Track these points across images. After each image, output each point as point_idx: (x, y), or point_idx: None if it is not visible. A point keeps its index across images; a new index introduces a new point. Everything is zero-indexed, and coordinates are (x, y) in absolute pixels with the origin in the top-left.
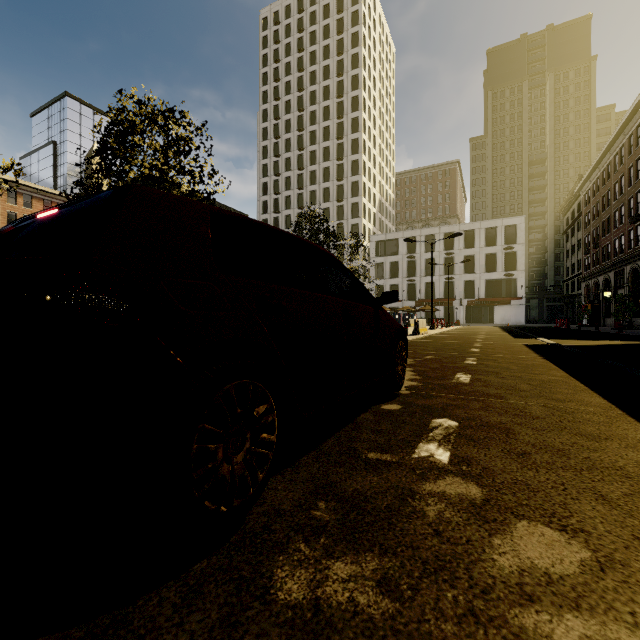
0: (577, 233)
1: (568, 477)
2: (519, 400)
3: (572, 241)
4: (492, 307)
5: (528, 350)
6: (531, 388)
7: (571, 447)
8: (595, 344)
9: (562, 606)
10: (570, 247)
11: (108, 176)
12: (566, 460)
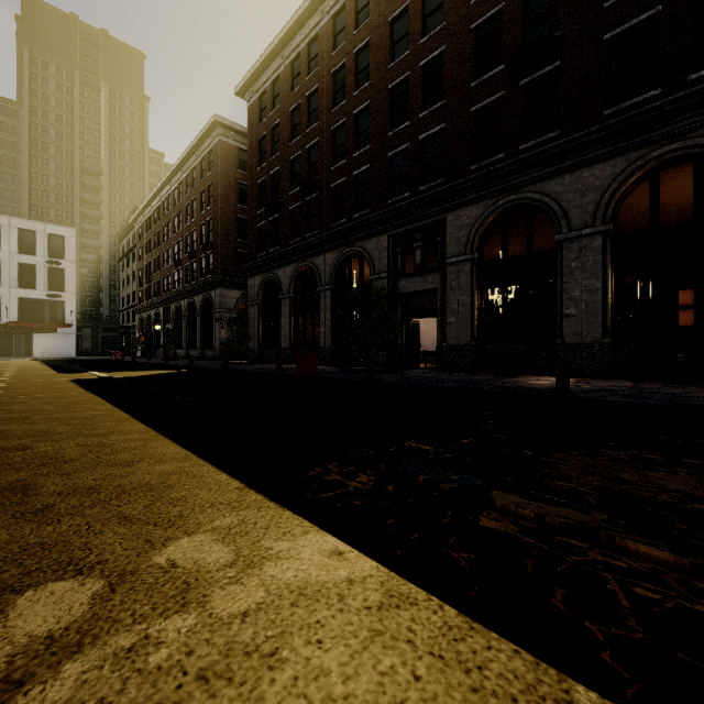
0: (133, 264)
1: (95, 513)
2: (51, 446)
3: (128, 271)
4: (30, 335)
5: (75, 386)
6: (70, 428)
7: (104, 480)
8: (146, 374)
9: (62, 661)
10: (126, 277)
11: None
12: (97, 496)
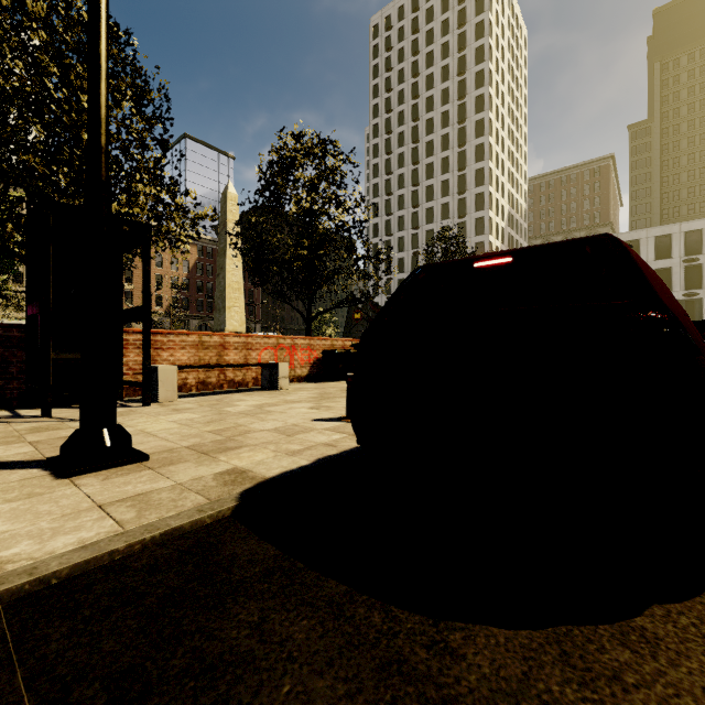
0: None
1: None
2: None
3: None
4: None
5: None
6: None
7: None
8: None
9: None
10: None
11: (263, 213)
12: None
